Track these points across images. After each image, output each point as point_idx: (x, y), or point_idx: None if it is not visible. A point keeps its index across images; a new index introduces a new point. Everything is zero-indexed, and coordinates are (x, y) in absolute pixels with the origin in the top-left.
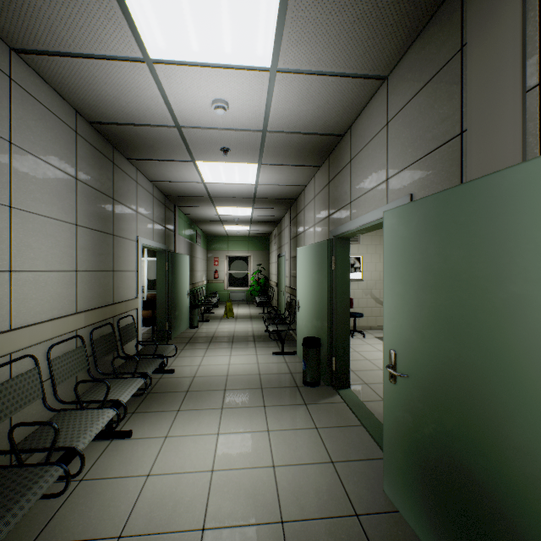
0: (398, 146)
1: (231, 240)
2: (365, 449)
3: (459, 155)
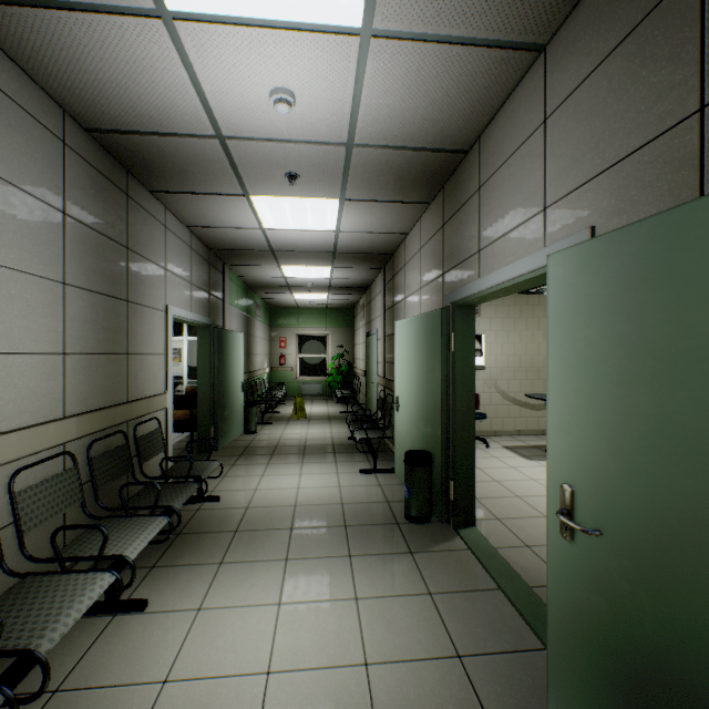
0: (566, 153)
1: (302, 313)
2: (509, 632)
3: (696, 149)
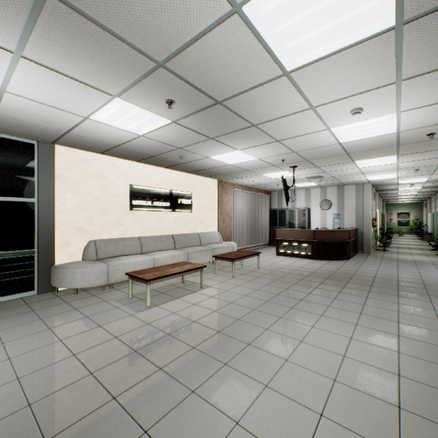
0: None
1: (398, 205)
2: None
3: None
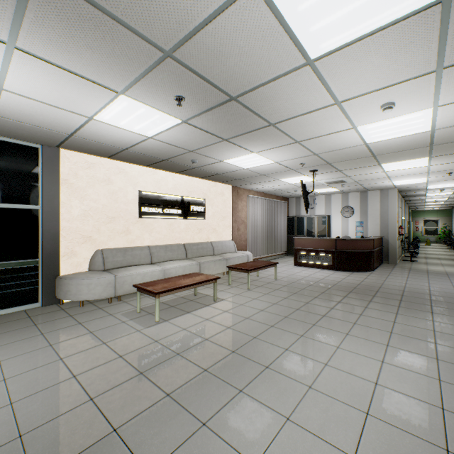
0: None
1: (425, 212)
2: None
3: None
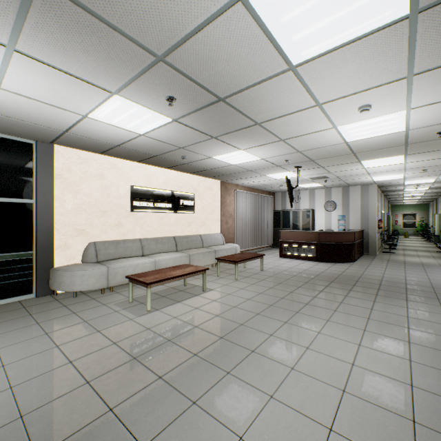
0: None
1: (404, 206)
2: None
3: None
